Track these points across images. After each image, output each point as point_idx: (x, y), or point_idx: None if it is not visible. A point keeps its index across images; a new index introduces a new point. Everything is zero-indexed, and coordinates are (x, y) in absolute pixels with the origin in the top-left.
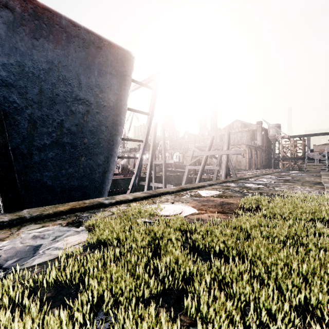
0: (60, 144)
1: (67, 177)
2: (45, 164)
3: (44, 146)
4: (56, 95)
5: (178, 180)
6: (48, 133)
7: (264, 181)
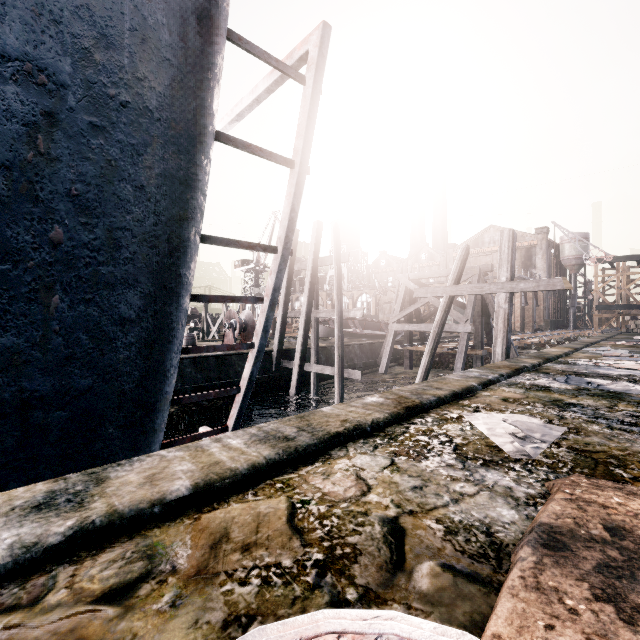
0: None
1: (0, 363)
2: None
3: None
4: None
5: (369, 356)
6: None
7: (631, 369)
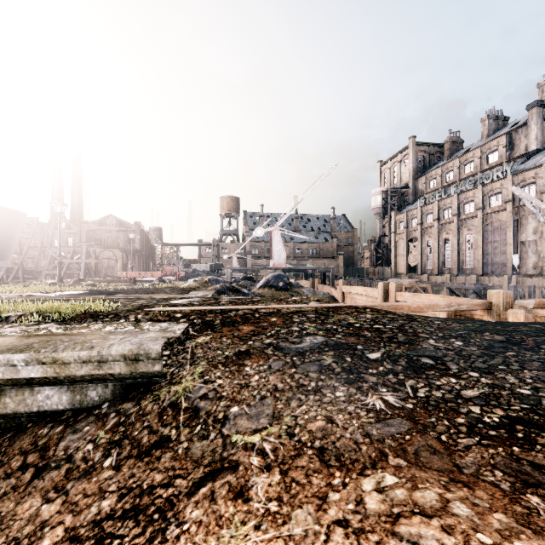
0: None
1: None
2: None
3: None
4: None
5: None
6: None
7: None
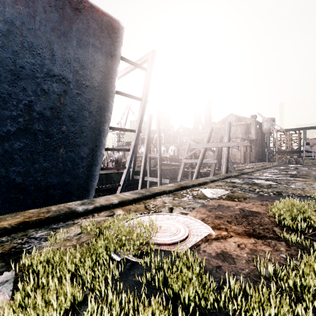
0: (30, 132)
1: (42, 172)
2: (11, 157)
3: (8, 134)
4: (21, 68)
5: (173, 174)
6: (12, 118)
7: (271, 176)
